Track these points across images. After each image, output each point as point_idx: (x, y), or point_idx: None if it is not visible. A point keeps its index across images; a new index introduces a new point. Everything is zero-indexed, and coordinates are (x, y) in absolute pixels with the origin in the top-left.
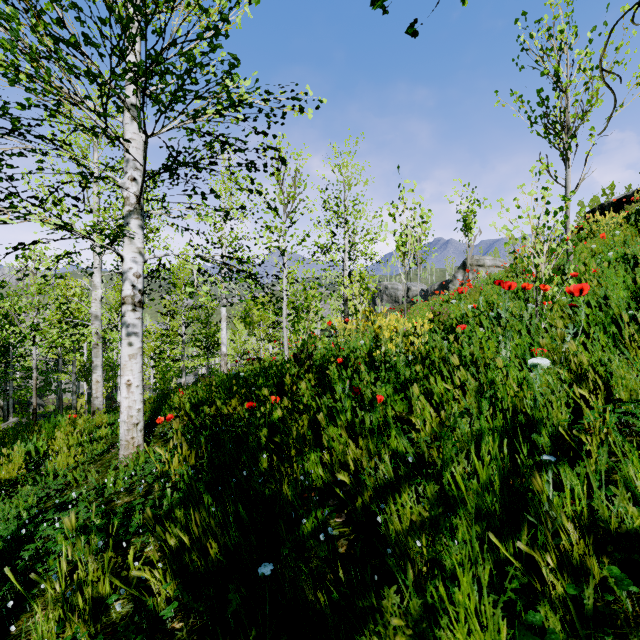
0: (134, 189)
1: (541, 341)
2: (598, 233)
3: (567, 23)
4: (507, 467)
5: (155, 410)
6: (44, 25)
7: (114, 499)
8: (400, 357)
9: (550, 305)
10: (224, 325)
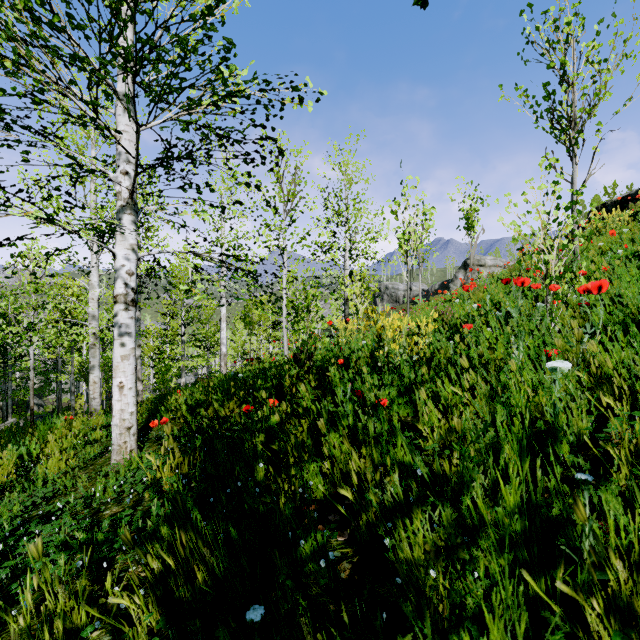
0: (127, 183)
1: (556, 342)
2: (604, 231)
3: (574, 14)
4: (538, 490)
5: (152, 411)
6: (24, 3)
7: (102, 509)
8: (404, 358)
9: (559, 304)
10: (224, 325)
